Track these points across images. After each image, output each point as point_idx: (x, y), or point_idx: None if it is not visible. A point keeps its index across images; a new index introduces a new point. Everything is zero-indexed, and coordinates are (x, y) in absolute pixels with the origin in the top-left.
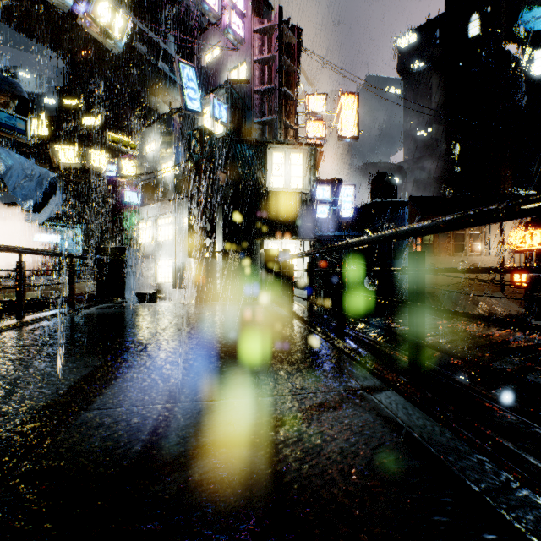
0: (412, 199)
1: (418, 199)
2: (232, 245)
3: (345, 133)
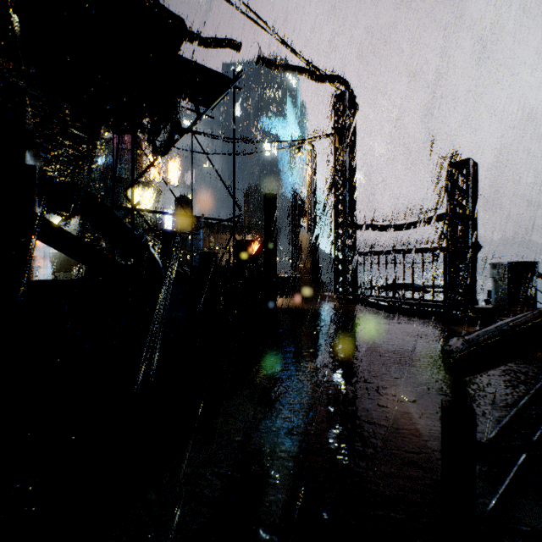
0: (204, 223)
1: (207, 223)
2: (108, 243)
3: (171, 183)
